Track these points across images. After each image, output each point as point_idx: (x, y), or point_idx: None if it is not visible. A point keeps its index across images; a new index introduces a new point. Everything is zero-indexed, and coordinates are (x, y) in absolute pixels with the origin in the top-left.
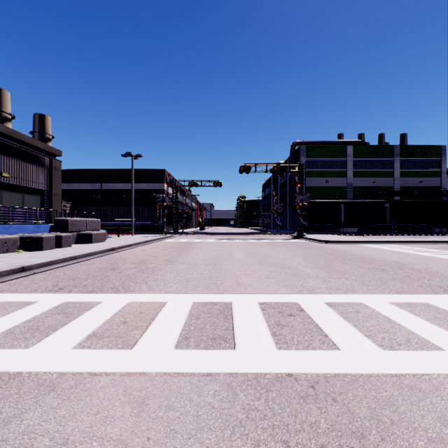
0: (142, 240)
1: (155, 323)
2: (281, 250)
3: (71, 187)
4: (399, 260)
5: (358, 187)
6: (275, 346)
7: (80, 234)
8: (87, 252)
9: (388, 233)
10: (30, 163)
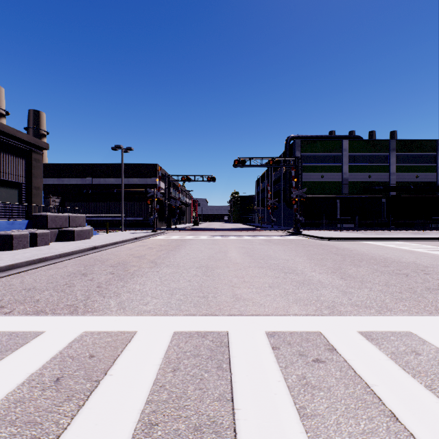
0: (130, 237)
1: (106, 381)
2: (280, 248)
3: (61, 182)
4: (416, 262)
5: (353, 183)
6: None
7: (61, 230)
8: (62, 252)
9: (386, 229)
10: (5, 153)
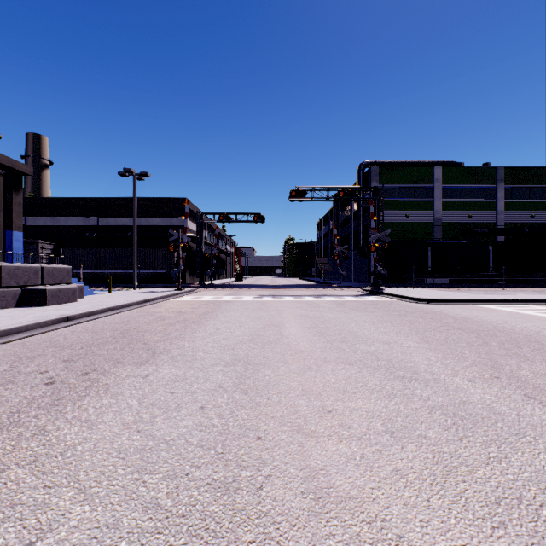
0: (138, 299)
1: None
2: (365, 318)
3: (56, 222)
4: None
5: (448, 224)
6: None
7: (26, 290)
8: None
9: (497, 286)
10: None
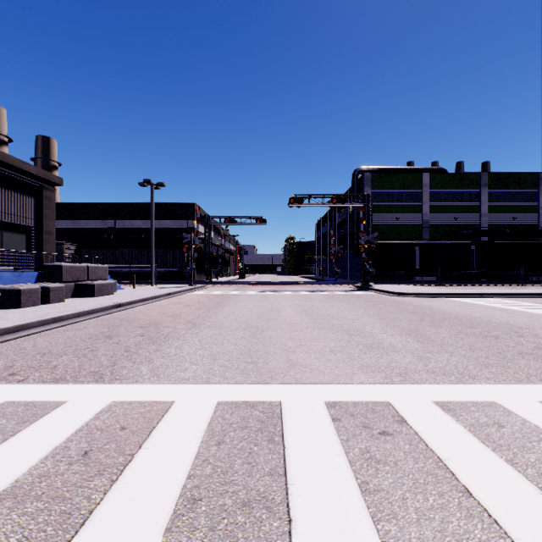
0: (162, 292)
1: (142, 455)
2: (345, 306)
3: (77, 224)
4: (510, 322)
5: (436, 226)
6: (374, 530)
7: (78, 284)
8: (81, 310)
9: (476, 283)
10: (11, 190)
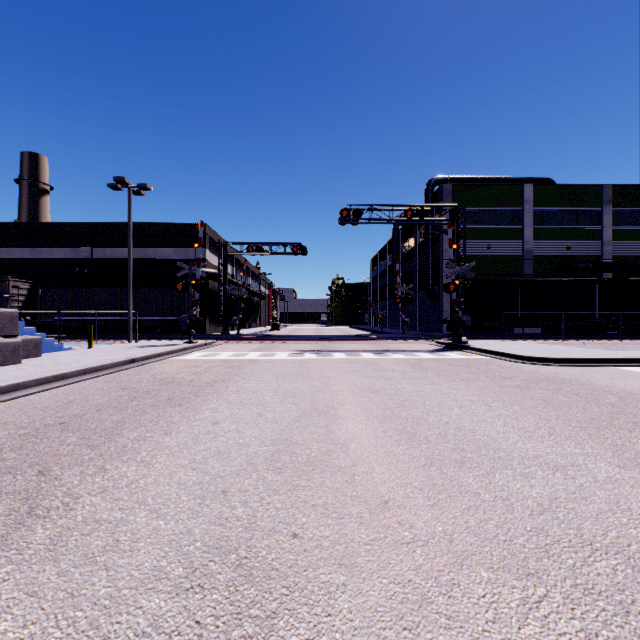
0: (118, 358)
1: None
2: (468, 393)
3: (37, 254)
4: None
5: (541, 258)
6: None
7: None
8: None
9: (612, 337)
10: None
